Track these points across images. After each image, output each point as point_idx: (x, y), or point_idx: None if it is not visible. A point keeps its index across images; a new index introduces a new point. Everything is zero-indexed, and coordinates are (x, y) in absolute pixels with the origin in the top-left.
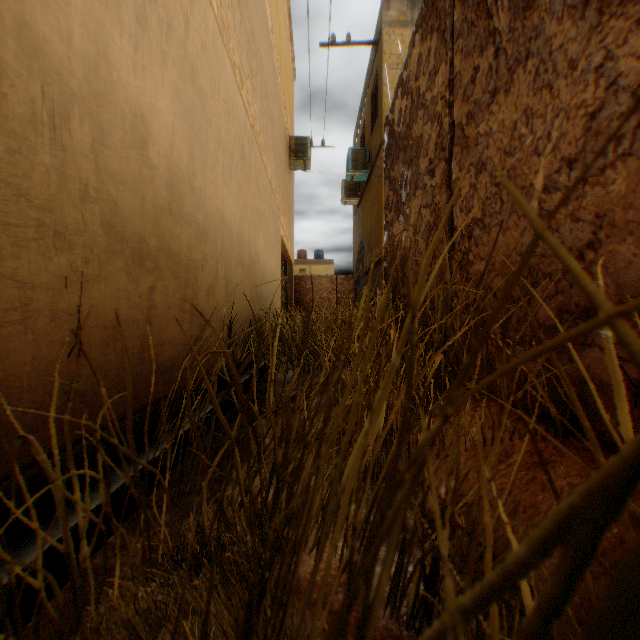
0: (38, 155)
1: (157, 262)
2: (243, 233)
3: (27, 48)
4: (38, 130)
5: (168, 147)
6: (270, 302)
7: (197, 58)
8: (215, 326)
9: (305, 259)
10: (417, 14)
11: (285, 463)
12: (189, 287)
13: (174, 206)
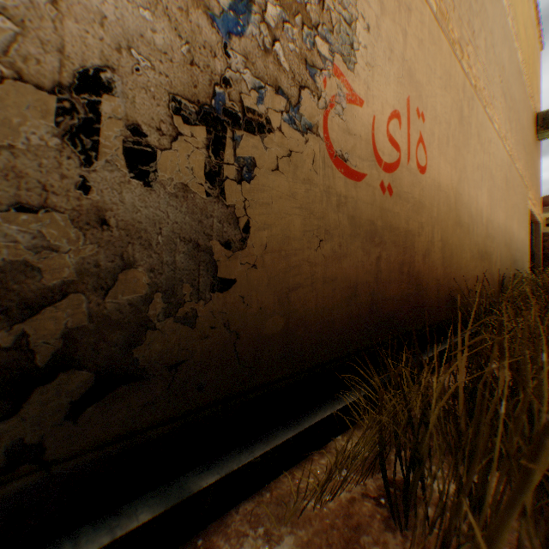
0: (471, 240)
1: (483, 257)
2: (505, 226)
3: (470, 217)
4: (471, 234)
5: (484, 213)
6: (519, 263)
7: (490, 164)
8: (495, 280)
9: None
10: None
11: None
12: (488, 264)
13: (485, 234)
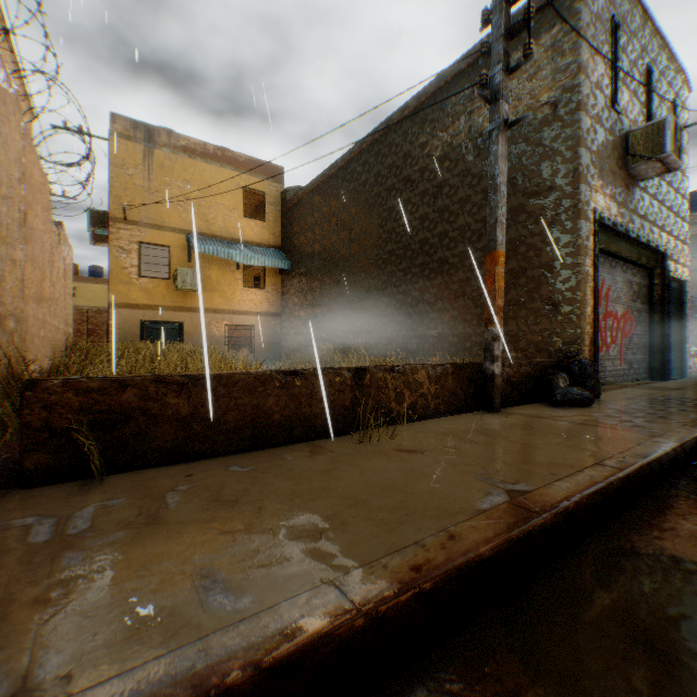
0: None
1: None
2: None
3: None
4: None
5: None
6: None
7: None
8: None
9: (76, 275)
10: (140, 133)
11: None
12: None
13: None
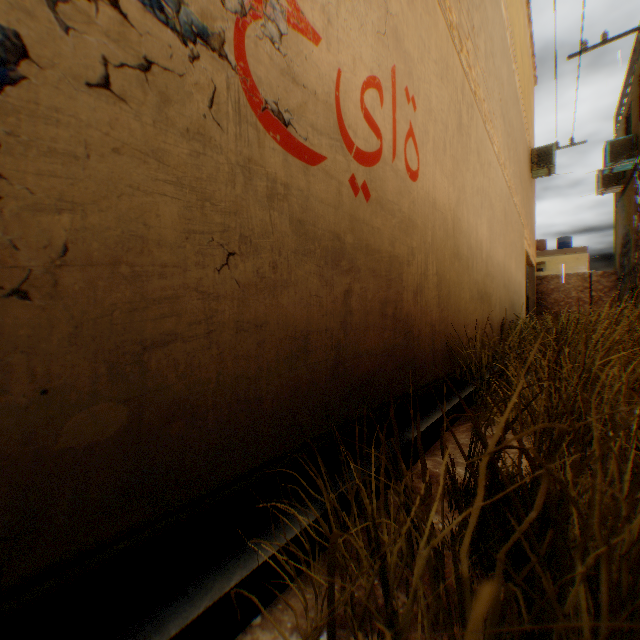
0: (471, 277)
1: (483, 299)
2: (504, 265)
3: (470, 250)
4: (471, 270)
5: (485, 247)
6: (517, 307)
7: (491, 191)
8: (495, 326)
9: (543, 250)
10: None
11: (557, 368)
12: (489, 307)
13: (486, 271)
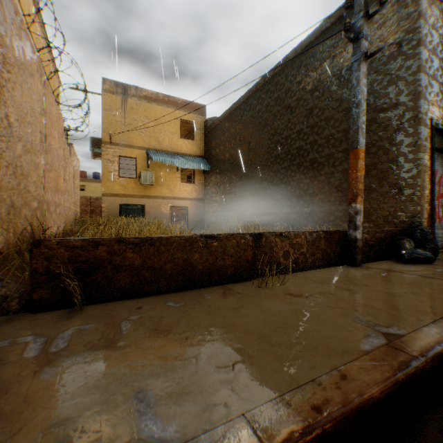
0: None
1: None
2: None
3: None
4: None
5: None
6: None
7: None
8: None
9: (85, 178)
10: (119, 89)
11: None
12: None
13: None
